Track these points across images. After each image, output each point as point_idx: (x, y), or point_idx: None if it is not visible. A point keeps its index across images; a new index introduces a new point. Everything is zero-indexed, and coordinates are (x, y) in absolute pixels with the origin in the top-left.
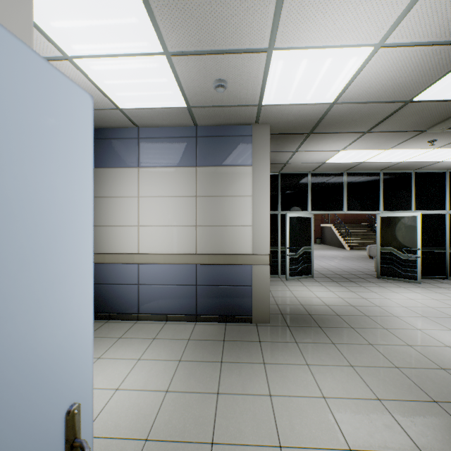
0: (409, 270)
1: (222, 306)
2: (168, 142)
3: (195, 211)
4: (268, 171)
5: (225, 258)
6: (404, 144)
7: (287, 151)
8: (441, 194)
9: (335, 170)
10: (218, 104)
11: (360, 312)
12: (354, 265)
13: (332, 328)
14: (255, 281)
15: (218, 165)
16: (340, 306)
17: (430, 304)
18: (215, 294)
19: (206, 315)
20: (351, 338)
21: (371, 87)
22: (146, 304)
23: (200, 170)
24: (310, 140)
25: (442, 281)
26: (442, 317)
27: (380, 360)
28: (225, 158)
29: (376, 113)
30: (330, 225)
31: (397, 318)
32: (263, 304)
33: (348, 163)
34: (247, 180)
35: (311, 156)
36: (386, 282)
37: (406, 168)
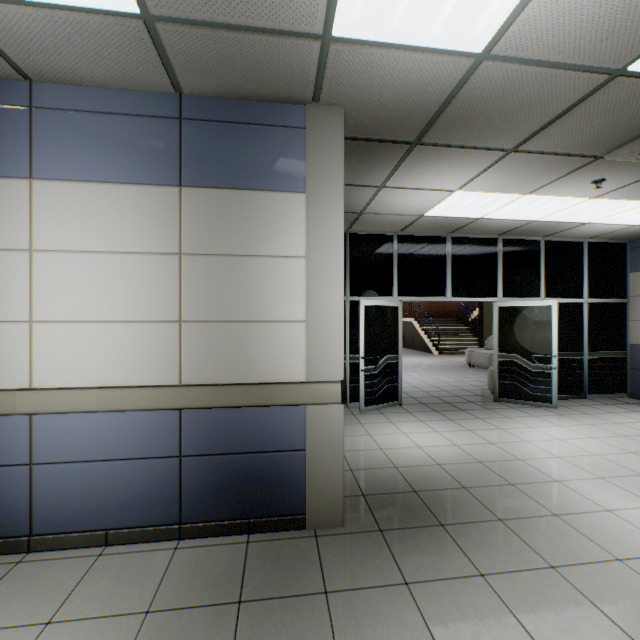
0: (541, 389)
1: (240, 499)
2: (109, 125)
3: (177, 288)
4: (340, 206)
5: (248, 394)
6: (556, 185)
7: (366, 186)
8: (578, 275)
9: (435, 231)
10: (223, 17)
11: (498, 476)
12: (454, 379)
13: (467, 526)
14: (312, 439)
15: (232, 187)
16: (461, 464)
17: (593, 449)
18: (224, 472)
19: (202, 522)
20: (510, 553)
21: (576, 8)
22: (53, 511)
23: (189, 194)
24: (411, 162)
25: (581, 402)
26: (626, 476)
27: (594, 621)
28: (248, 173)
29: (549, 99)
30: (411, 319)
31: (561, 485)
32: (330, 486)
33: (458, 218)
34: (296, 222)
35: (405, 201)
36: (509, 408)
37: (535, 234)
